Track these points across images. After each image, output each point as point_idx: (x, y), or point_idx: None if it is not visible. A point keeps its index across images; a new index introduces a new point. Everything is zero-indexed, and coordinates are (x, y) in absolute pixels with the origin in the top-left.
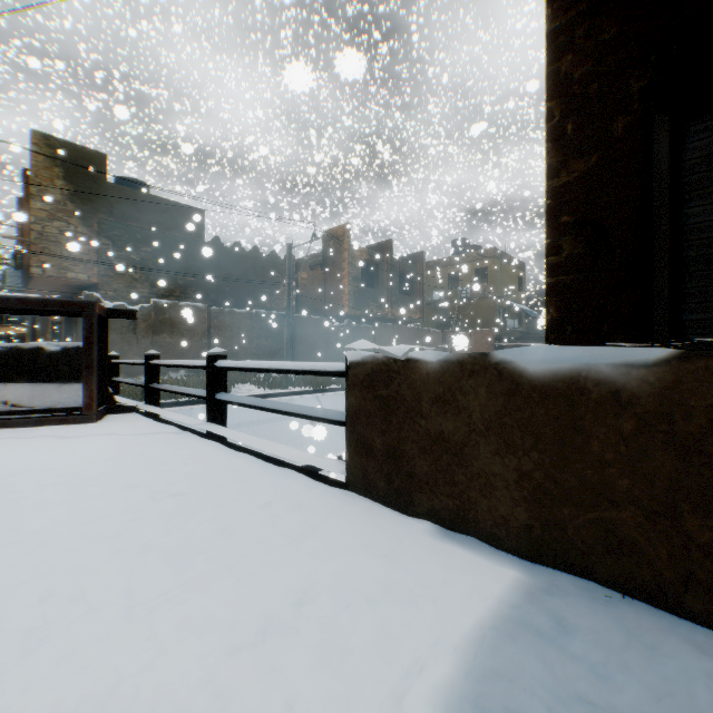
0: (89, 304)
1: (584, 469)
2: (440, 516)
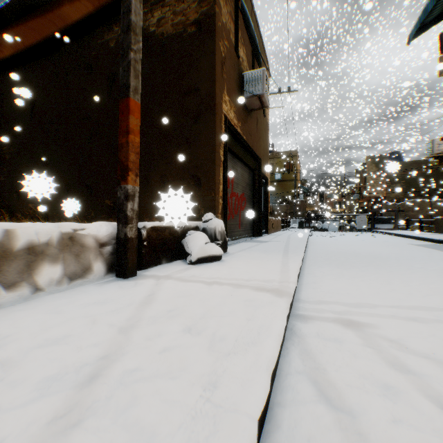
0: (394, 210)
1: None
2: (439, 232)
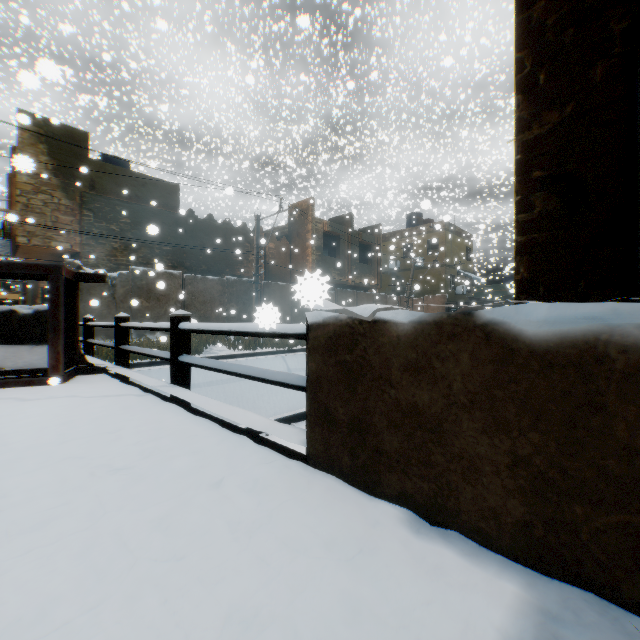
0: (56, 267)
1: (603, 458)
2: (413, 500)
